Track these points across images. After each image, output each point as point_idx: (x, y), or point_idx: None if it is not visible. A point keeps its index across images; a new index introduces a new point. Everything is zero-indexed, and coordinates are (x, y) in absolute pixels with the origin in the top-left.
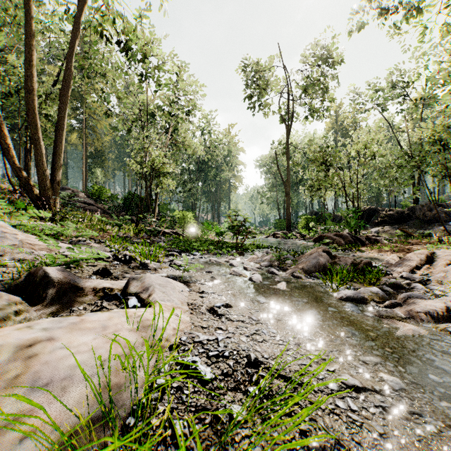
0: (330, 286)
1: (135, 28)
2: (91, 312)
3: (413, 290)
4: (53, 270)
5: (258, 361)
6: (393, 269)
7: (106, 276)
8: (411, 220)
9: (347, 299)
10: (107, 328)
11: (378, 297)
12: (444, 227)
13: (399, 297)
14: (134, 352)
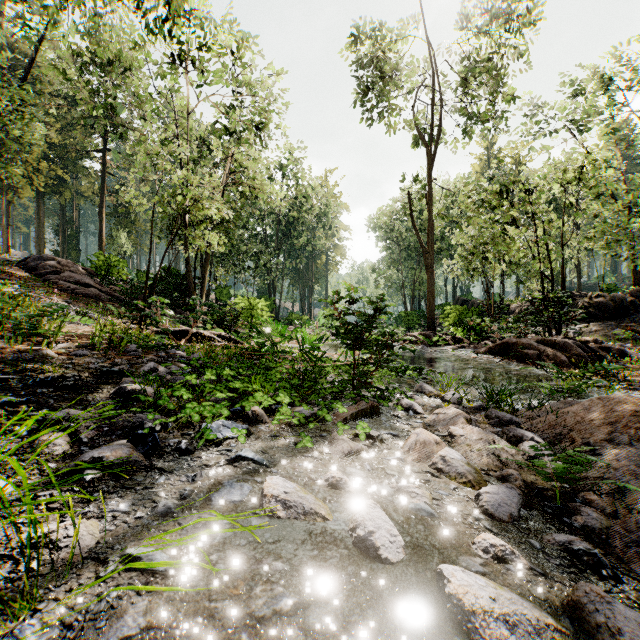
0: None
1: None
2: None
3: None
4: None
5: None
6: None
7: None
8: (638, 313)
9: None
10: None
11: None
12: None
13: None
14: None
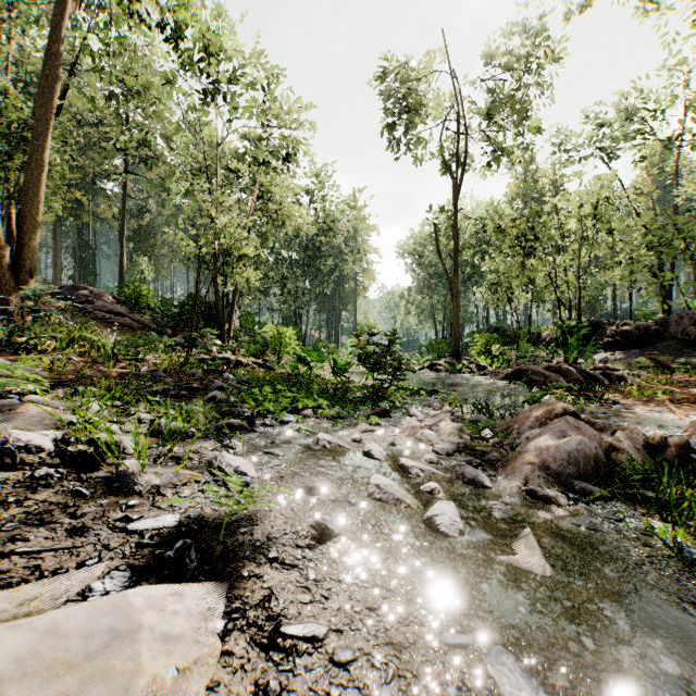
0: (687, 560)
1: (192, 5)
2: None
3: None
4: None
5: None
6: None
7: None
8: (662, 342)
9: None
10: None
11: None
12: None
13: None
14: None
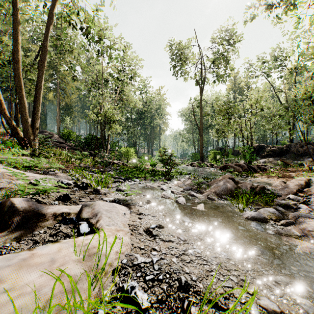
0: (237, 207)
1: (93, 18)
2: (49, 236)
3: (300, 210)
4: (19, 201)
5: (188, 285)
6: (281, 192)
7: (66, 201)
8: (288, 154)
9: (252, 218)
10: (55, 261)
11: (275, 216)
12: (312, 159)
13: (290, 215)
14: (79, 285)
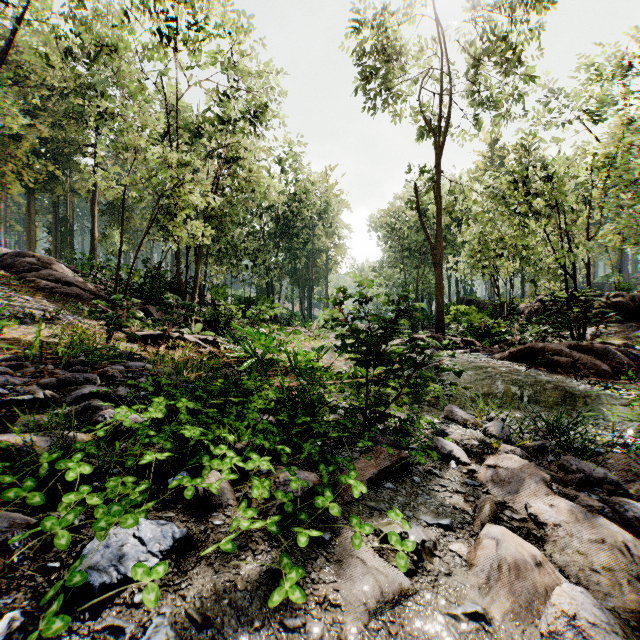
0: None
1: None
2: None
3: None
4: None
5: None
6: None
7: None
8: None
9: None
10: None
11: None
12: None
13: None
14: None
